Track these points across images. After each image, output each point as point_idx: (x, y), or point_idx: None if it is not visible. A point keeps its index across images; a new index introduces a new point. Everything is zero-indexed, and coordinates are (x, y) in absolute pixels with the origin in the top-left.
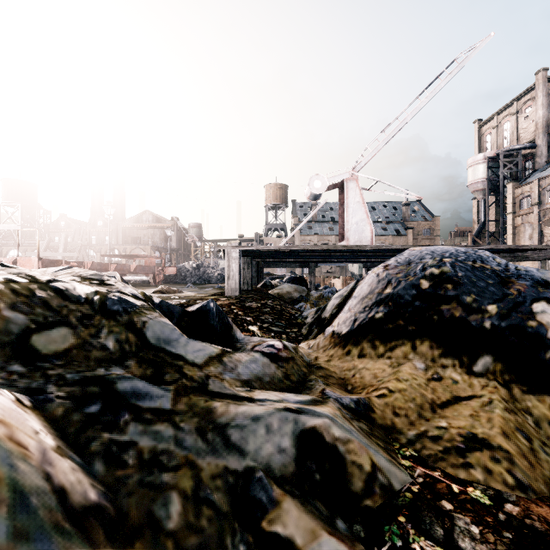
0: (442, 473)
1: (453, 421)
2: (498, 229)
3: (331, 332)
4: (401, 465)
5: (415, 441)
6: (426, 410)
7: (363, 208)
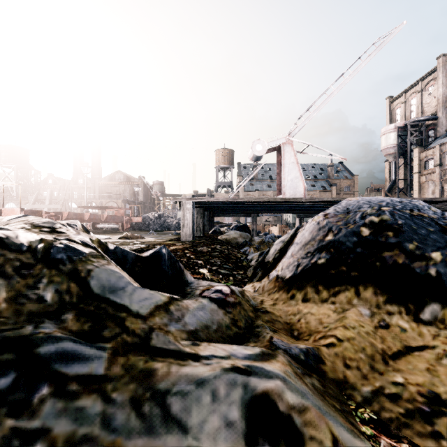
0: (410, 446)
1: (409, 376)
2: (406, 185)
3: (275, 276)
4: (363, 434)
5: (372, 399)
6: (378, 361)
7: (296, 167)
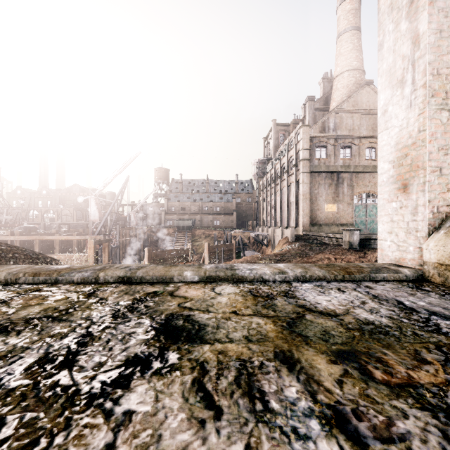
0: None
1: None
2: None
3: None
4: None
5: None
6: None
7: (96, 206)
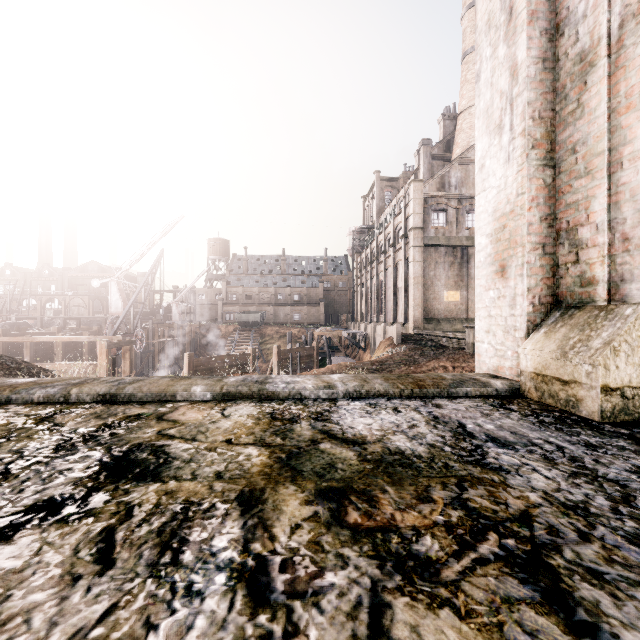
0: None
1: None
2: None
3: None
4: None
5: None
6: None
7: (118, 294)
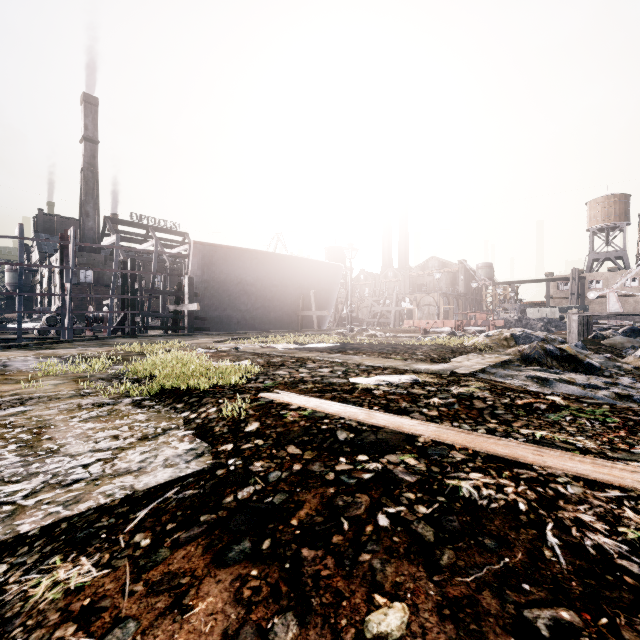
0: None
1: None
2: None
3: (634, 355)
4: None
5: None
6: None
7: None
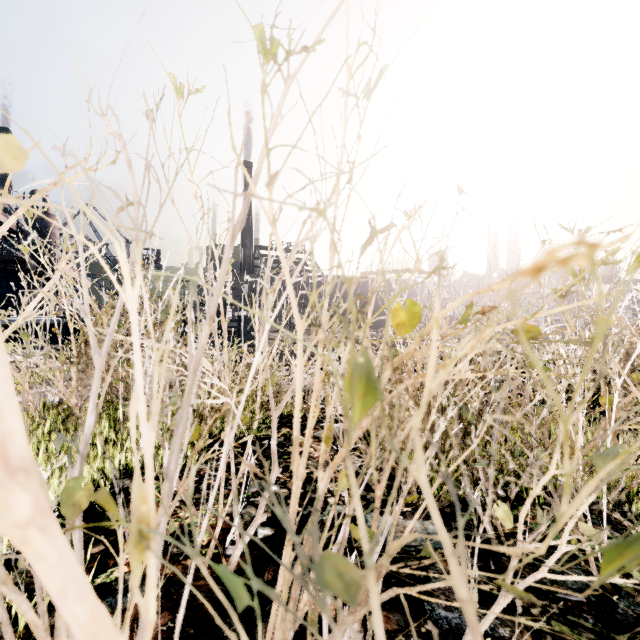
0: None
1: None
2: None
3: None
4: None
5: None
6: None
7: None
